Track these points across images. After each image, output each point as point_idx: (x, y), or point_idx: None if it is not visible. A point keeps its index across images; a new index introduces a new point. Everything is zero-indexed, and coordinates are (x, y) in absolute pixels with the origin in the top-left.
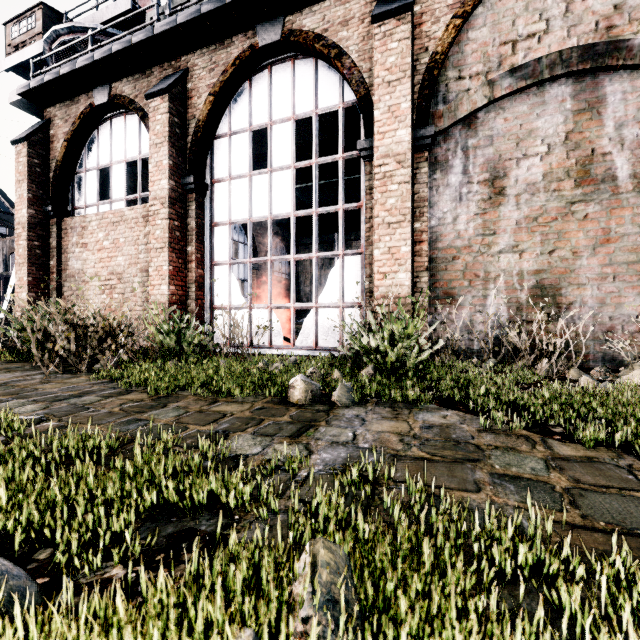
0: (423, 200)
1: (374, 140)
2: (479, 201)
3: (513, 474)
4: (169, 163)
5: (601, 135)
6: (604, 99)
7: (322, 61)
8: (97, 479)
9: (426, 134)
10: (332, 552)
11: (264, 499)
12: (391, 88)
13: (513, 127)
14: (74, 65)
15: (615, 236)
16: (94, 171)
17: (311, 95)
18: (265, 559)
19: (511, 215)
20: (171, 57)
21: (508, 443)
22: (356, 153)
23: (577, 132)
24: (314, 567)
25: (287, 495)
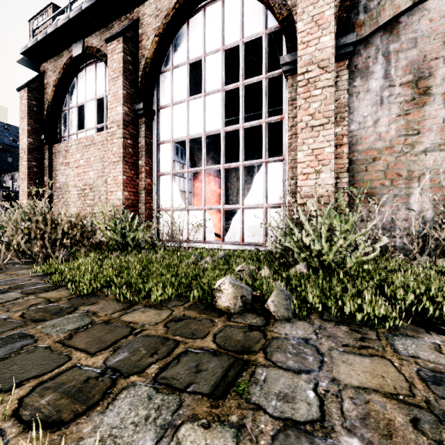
0: (344, 105)
1: (297, 50)
2: (401, 103)
3: None
4: (123, 92)
5: None
6: None
7: None
8: None
9: (348, 41)
10: None
11: None
12: None
13: (439, 26)
14: (56, 25)
15: None
16: (74, 108)
17: (238, 27)
18: None
19: (437, 113)
20: (126, 10)
21: None
22: (278, 72)
23: None
24: None
25: None
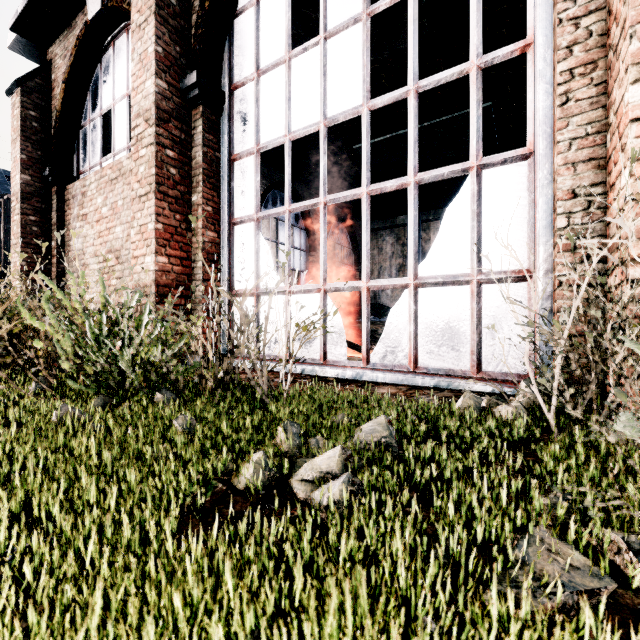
0: None
1: None
2: None
3: None
4: (156, 50)
5: None
6: None
7: None
8: None
9: None
10: None
11: None
12: None
13: None
14: None
15: None
16: (97, 119)
17: None
18: None
19: None
20: None
21: None
22: None
23: None
24: None
25: None
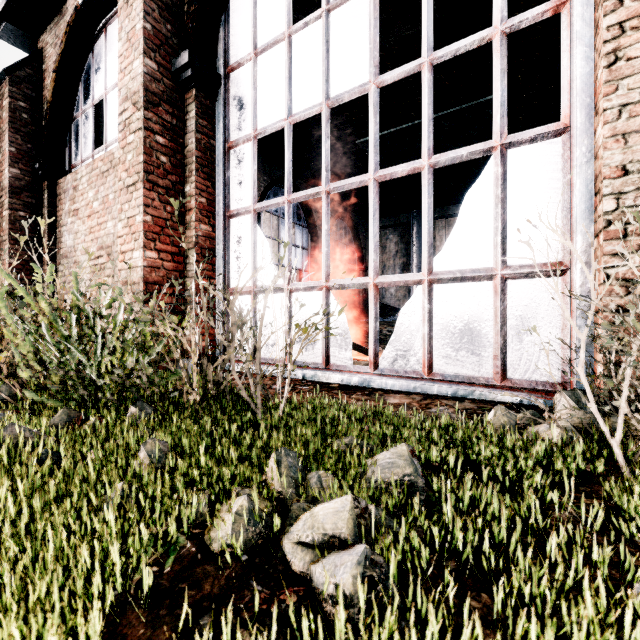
0: None
1: None
2: None
3: None
4: (144, 27)
5: None
6: None
7: None
8: None
9: None
10: None
11: None
12: None
13: None
14: None
15: None
16: (89, 110)
17: None
18: None
19: None
20: None
21: None
22: None
23: None
24: None
25: None
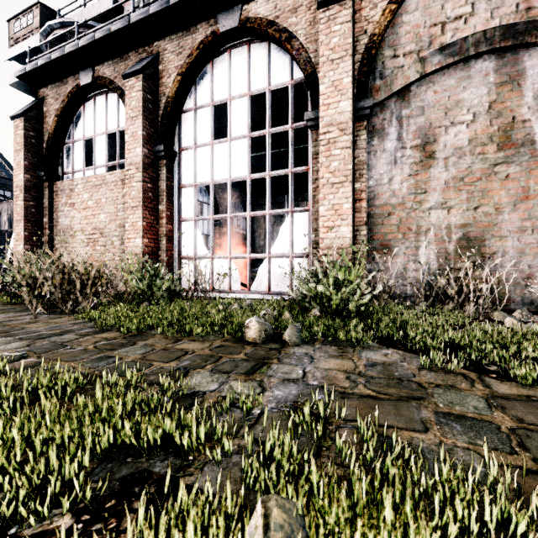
0: (362, 163)
1: (319, 111)
2: (412, 164)
3: (457, 413)
4: (143, 133)
5: (521, 104)
6: (524, 72)
7: (274, 44)
8: (58, 418)
9: (365, 105)
10: (286, 511)
11: (217, 441)
12: (334, 65)
13: (442, 98)
14: (63, 51)
15: (534, 193)
16: (80, 142)
17: (265, 74)
18: (213, 520)
19: (440, 176)
20: (145, 43)
21: (448, 381)
22: (304, 123)
23: (499, 102)
24: (266, 530)
25: (241, 434)
